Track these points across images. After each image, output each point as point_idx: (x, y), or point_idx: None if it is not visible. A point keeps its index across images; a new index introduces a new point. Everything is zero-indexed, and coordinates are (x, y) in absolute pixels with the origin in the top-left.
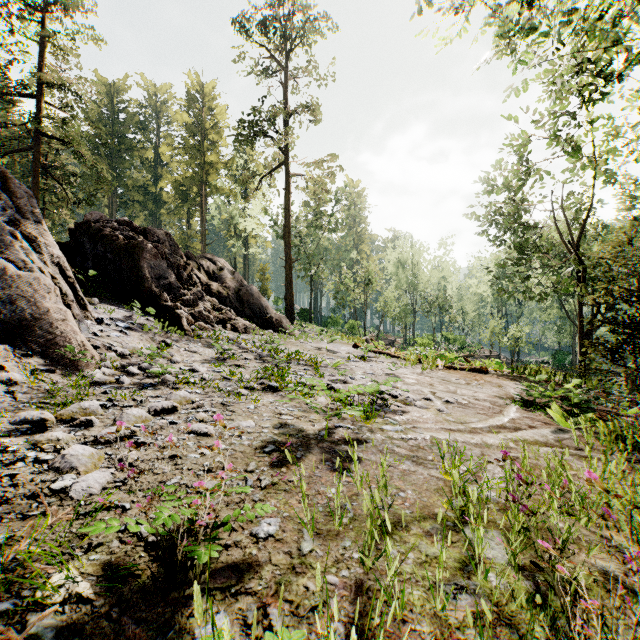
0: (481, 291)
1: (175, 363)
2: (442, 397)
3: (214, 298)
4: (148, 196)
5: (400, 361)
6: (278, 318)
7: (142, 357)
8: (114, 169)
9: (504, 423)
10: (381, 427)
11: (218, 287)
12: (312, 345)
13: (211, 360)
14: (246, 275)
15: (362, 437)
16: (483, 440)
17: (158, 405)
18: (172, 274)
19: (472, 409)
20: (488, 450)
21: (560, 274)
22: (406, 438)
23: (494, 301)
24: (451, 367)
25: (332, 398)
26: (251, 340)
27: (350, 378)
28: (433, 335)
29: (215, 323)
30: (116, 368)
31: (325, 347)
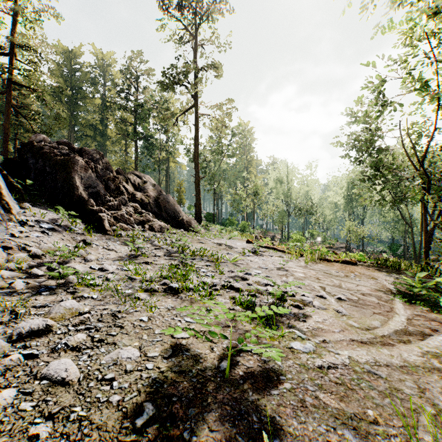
0: (336, 200)
1: (88, 261)
2: (333, 293)
3: (137, 204)
4: (97, 132)
5: (285, 254)
6: (188, 220)
7: (57, 256)
8: (72, 112)
9: (406, 327)
10: (290, 346)
11: (141, 196)
12: (214, 241)
13: (124, 257)
14: (168, 189)
15: (272, 369)
16: (403, 358)
17: (25, 326)
18: (100, 184)
19: (365, 307)
20: (418, 377)
21: (397, 187)
22: (324, 366)
23: (346, 207)
24: (326, 259)
25: (232, 299)
26: (164, 238)
27: (247, 274)
28: (303, 232)
29: (136, 224)
30: (22, 269)
31: (225, 243)
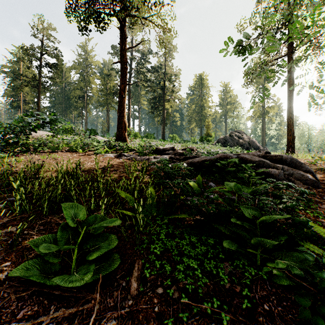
0: None
1: None
2: None
3: None
4: None
5: None
6: None
7: None
8: None
9: None
10: None
11: None
12: None
13: None
14: None
15: None
16: None
17: None
18: None
19: None
20: None
21: None
22: None
23: None
24: None
25: None
26: None
27: None
28: None
29: None
30: None
31: None
